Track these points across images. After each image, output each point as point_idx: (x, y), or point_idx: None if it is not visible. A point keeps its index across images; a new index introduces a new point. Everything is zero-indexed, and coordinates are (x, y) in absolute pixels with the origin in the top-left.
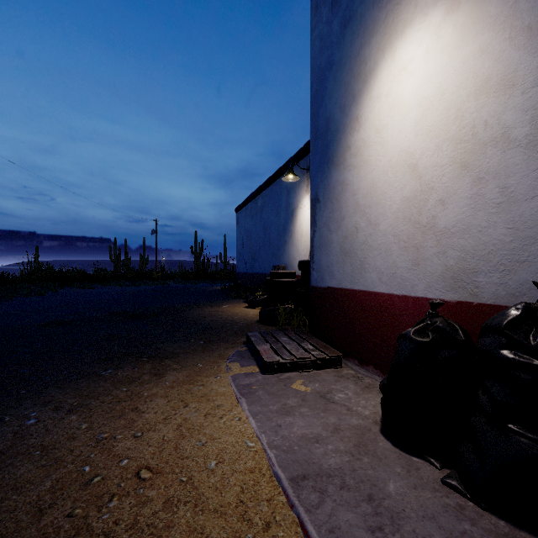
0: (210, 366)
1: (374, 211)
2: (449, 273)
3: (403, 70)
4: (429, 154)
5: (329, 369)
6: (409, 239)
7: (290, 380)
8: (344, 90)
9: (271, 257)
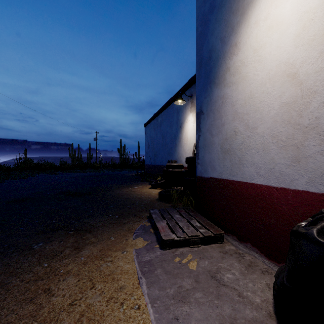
0: (120, 239)
1: (252, 117)
2: None
3: None
4: (312, 61)
5: (214, 244)
6: (289, 139)
7: (183, 256)
8: (224, 25)
9: (166, 155)
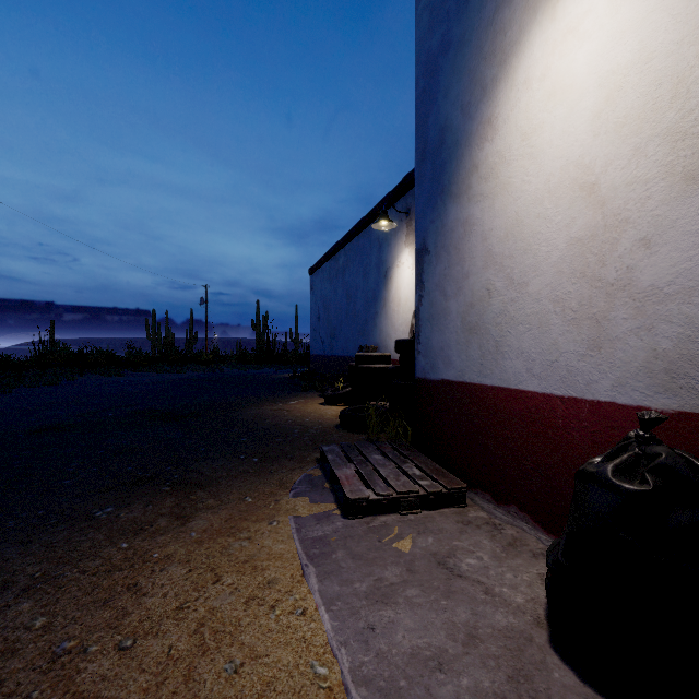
0: (264, 501)
1: (519, 263)
2: (660, 363)
3: (572, 32)
4: (621, 163)
5: (446, 509)
6: (583, 305)
7: (387, 529)
8: (468, 81)
9: (356, 335)
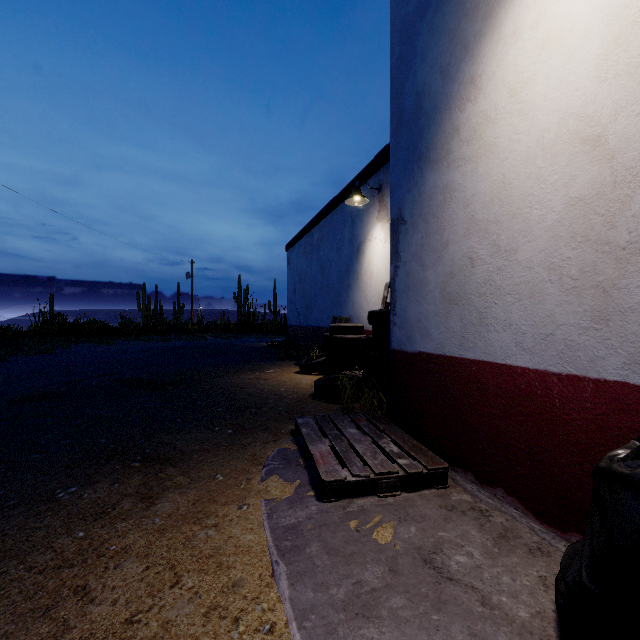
0: (235, 479)
1: (506, 228)
2: None
3: None
4: (636, 109)
5: (427, 490)
6: (585, 273)
7: (365, 516)
8: (447, 41)
9: (330, 306)
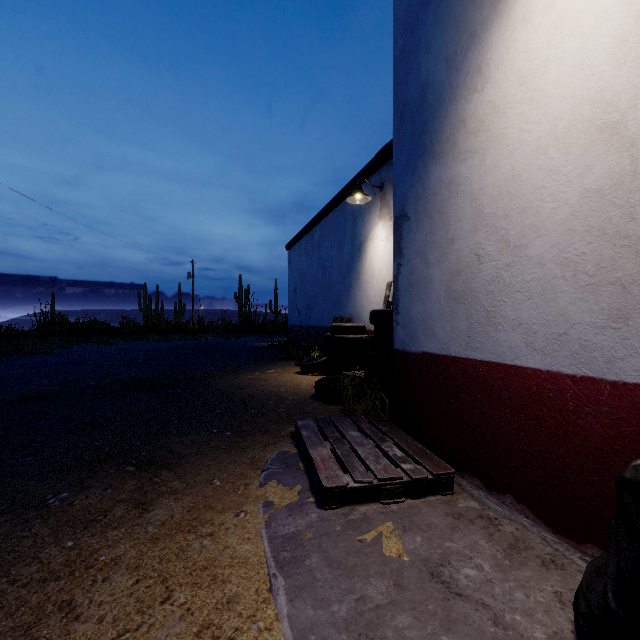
0: (233, 484)
1: (516, 223)
2: None
3: None
4: None
5: (432, 497)
6: (602, 268)
7: (368, 524)
8: (453, 30)
9: (331, 306)
